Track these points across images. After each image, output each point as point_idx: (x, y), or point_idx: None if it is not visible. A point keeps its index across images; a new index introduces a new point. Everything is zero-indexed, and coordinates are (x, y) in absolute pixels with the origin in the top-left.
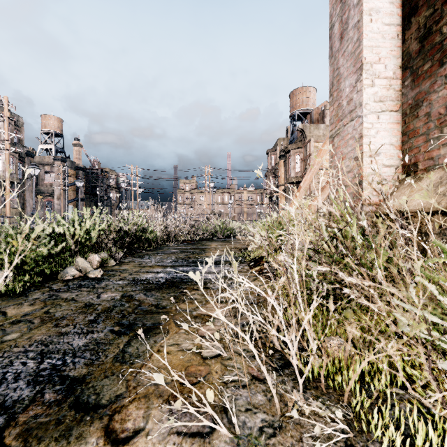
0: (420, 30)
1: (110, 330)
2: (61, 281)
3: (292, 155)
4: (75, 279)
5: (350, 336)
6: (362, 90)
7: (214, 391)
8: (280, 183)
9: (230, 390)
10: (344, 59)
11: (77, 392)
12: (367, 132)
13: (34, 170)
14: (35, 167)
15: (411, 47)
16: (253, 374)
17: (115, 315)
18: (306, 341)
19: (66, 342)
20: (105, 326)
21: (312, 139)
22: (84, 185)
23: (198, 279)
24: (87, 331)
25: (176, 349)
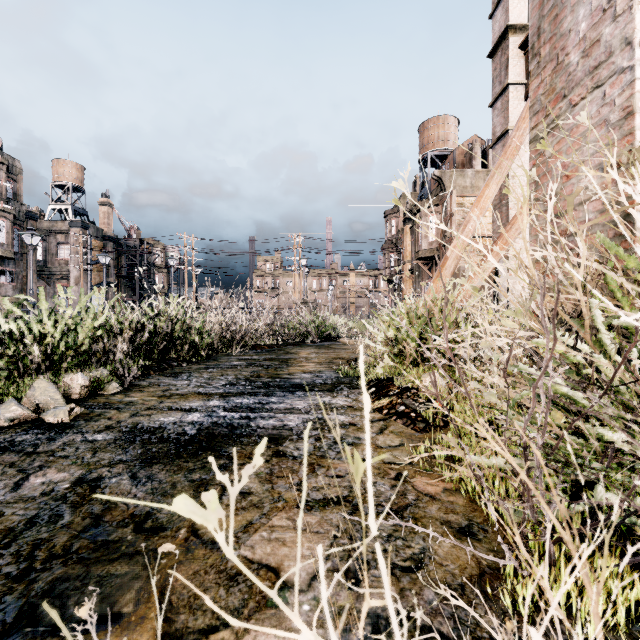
0: None
1: None
2: None
3: (423, 217)
4: (11, 428)
5: None
6: (634, 6)
7: None
8: (405, 259)
9: None
10: None
11: None
12: None
13: (31, 237)
14: (32, 232)
15: None
16: None
17: (3, 567)
18: None
19: None
20: None
21: (455, 191)
22: (115, 263)
23: None
24: None
25: None
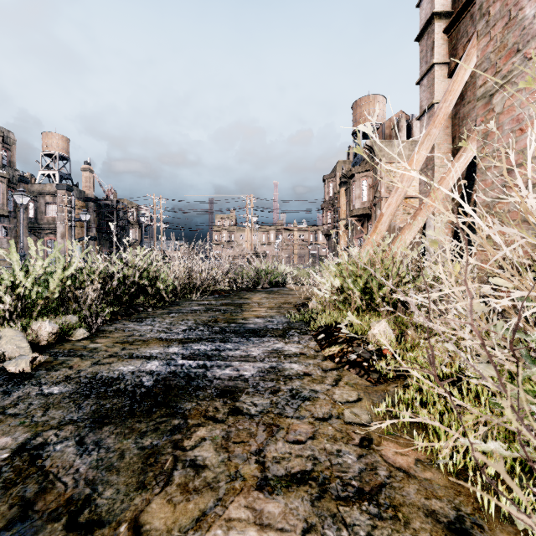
0: None
1: None
2: None
3: (357, 180)
4: None
5: None
6: None
7: None
8: (340, 217)
9: None
10: None
11: None
12: None
13: (22, 197)
14: (22, 193)
15: None
16: None
17: None
18: None
19: None
20: None
21: (384, 159)
22: (95, 220)
23: None
24: None
25: None
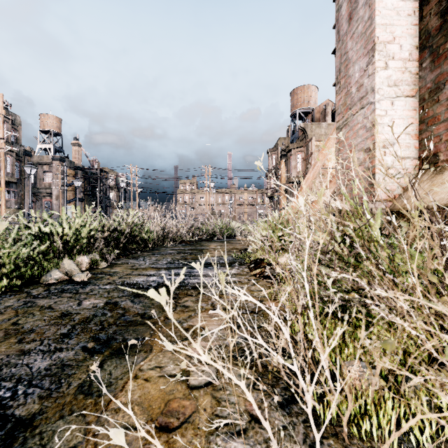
0: (442, 3)
1: (82, 346)
2: (43, 285)
3: (293, 154)
4: (58, 283)
5: (380, 366)
6: (375, 73)
7: (200, 441)
8: (281, 183)
9: (221, 440)
10: (353, 41)
11: (16, 442)
12: (380, 120)
13: (30, 169)
14: (31, 166)
15: (430, 24)
16: (252, 413)
17: (93, 327)
18: (317, 363)
19: (25, 364)
20: (77, 342)
21: (314, 138)
22: (83, 185)
23: (164, 301)
24: (55, 348)
25: (157, 374)
